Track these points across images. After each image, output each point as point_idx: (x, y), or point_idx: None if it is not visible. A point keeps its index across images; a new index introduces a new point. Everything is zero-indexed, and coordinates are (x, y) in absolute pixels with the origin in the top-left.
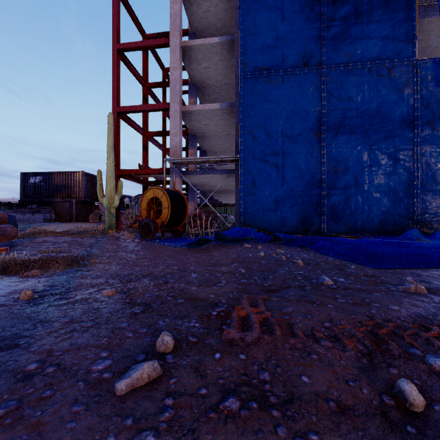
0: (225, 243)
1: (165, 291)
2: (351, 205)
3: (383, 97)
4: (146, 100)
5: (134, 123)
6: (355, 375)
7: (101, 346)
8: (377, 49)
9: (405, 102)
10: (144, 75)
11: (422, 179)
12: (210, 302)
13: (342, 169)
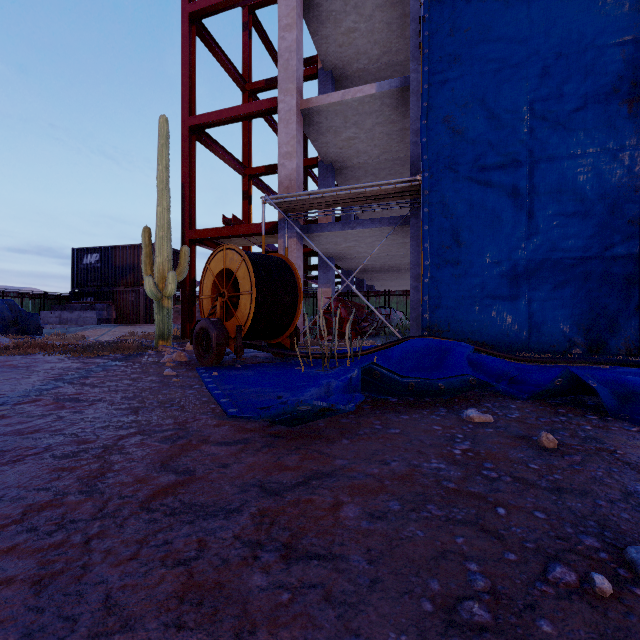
0: (394, 396)
1: None
2: None
3: None
4: None
5: (224, 151)
6: None
7: None
8: None
9: None
10: (243, 71)
11: None
12: None
13: None
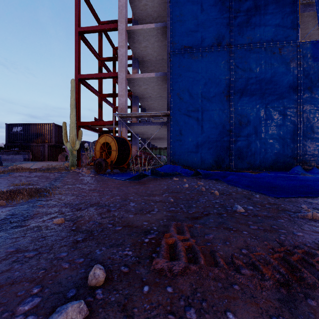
0: (159, 177)
1: (106, 219)
2: (252, 149)
3: (275, 69)
4: (101, 70)
5: (91, 87)
6: (277, 309)
7: (35, 280)
8: (271, 34)
9: (291, 72)
10: (99, 51)
11: (303, 130)
12: (143, 229)
13: (245, 122)
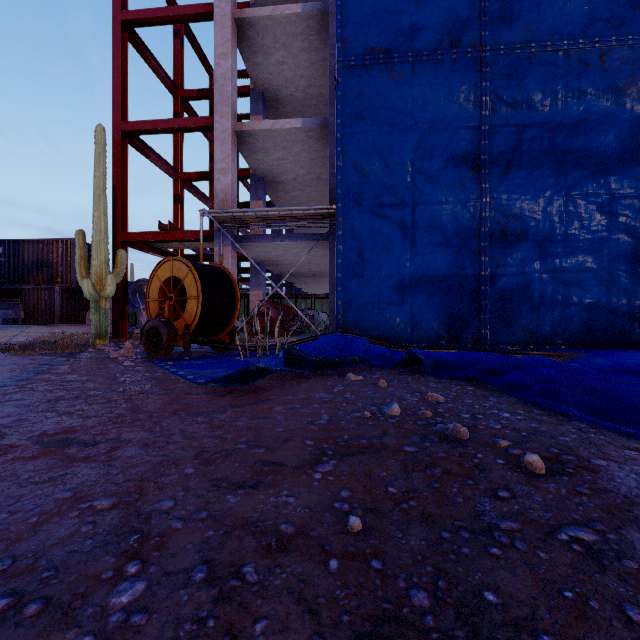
0: (307, 370)
1: None
2: (534, 295)
3: (590, 103)
4: None
5: (156, 155)
6: None
7: None
8: (580, 19)
9: (627, 112)
10: (175, 77)
11: None
12: None
13: (517, 231)
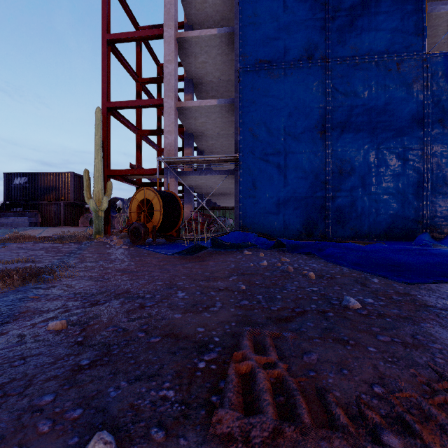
0: (223, 249)
1: (137, 322)
2: (358, 208)
3: (392, 93)
4: (140, 97)
5: (126, 120)
6: None
7: None
8: (385, 42)
9: (414, 98)
10: (137, 70)
11: (432, 181)
12: (196, 342)
13: (347, 170)
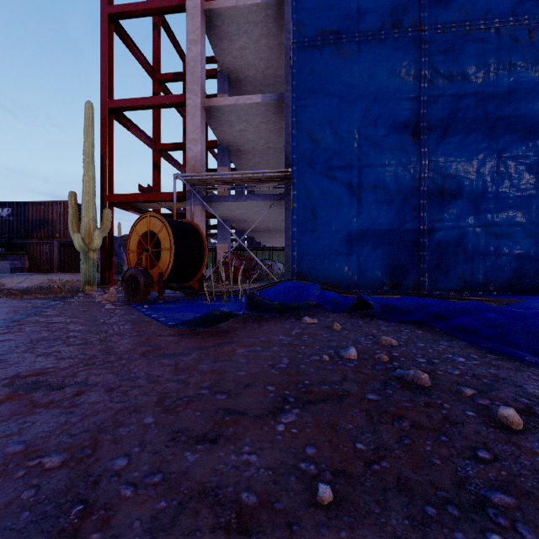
0: (267, 313)
1: None
2: (468, 247)
3: (520, 74)
4: None
5: (138, 129)
6: None
7: None
8: None
9: None
10: (154, 63)
11: None
12: None
13: (453, 189)
